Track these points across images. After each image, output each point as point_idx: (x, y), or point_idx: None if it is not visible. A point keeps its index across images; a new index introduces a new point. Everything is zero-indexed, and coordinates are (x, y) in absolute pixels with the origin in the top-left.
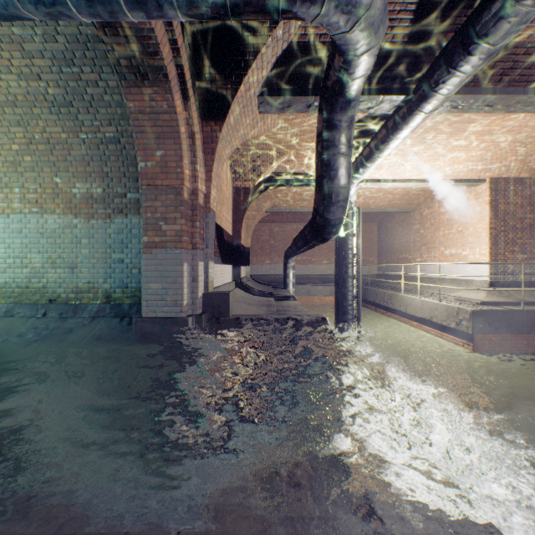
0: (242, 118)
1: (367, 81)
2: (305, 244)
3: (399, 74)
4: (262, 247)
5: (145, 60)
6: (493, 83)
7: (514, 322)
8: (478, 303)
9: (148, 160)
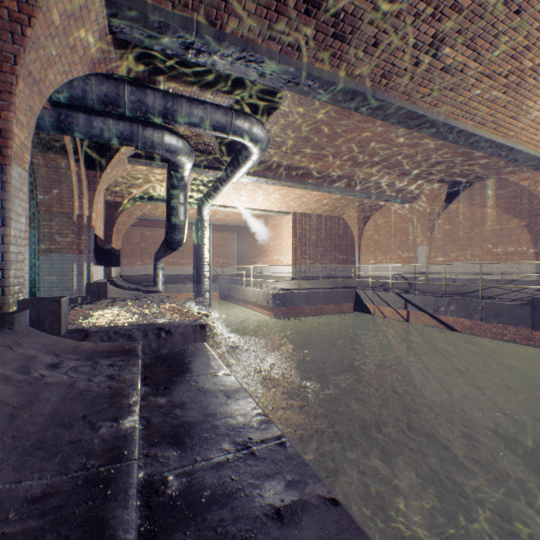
0: (117, 168)
1: (198, 161)
2: (165, 251)
3: (215, 161)
4: (133, 249)
5: (53, 142)
6: (264, 173)
7: (295, 299)
8: (280, 289)
9: (46, 194)
